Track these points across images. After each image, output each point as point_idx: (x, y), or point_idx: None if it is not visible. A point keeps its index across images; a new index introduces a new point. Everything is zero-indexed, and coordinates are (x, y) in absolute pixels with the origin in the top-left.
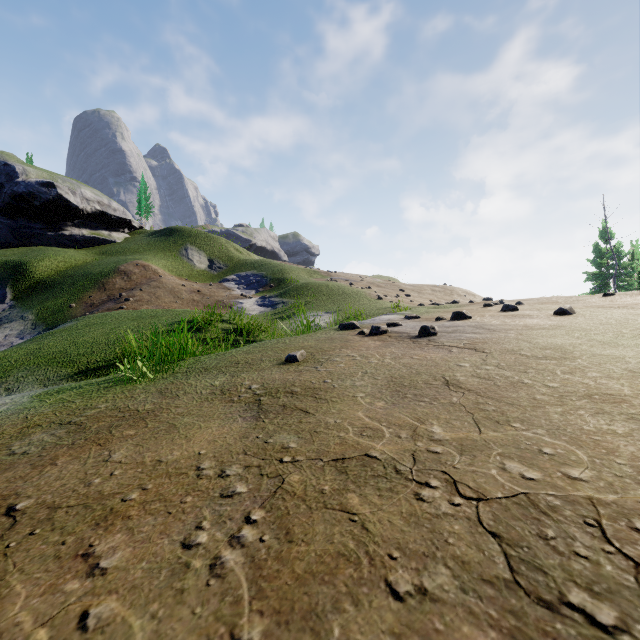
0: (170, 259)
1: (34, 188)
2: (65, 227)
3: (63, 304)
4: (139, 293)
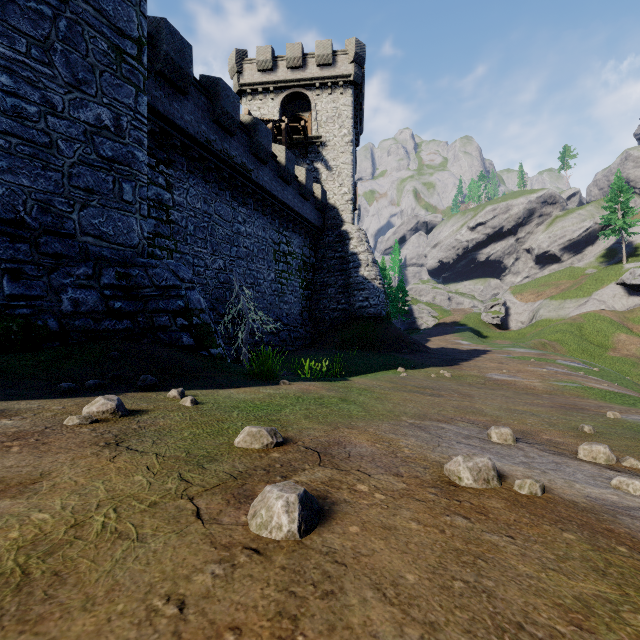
0: None
1: None
2: None
3: None
4: None
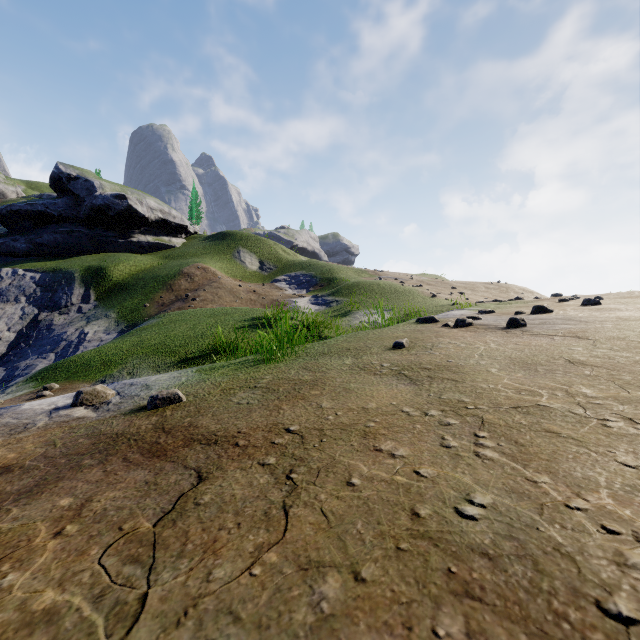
0: (225, 261)
1: (109, 200)
2: (133, 234)
3: (138, 304)
4: (203, 293)
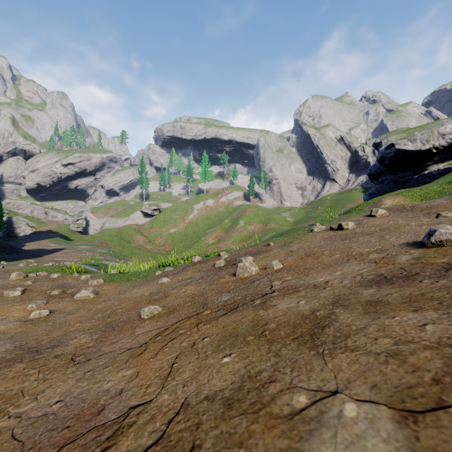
0: None
1: (383, 153)
2: (427, 167)
3: None
4: None
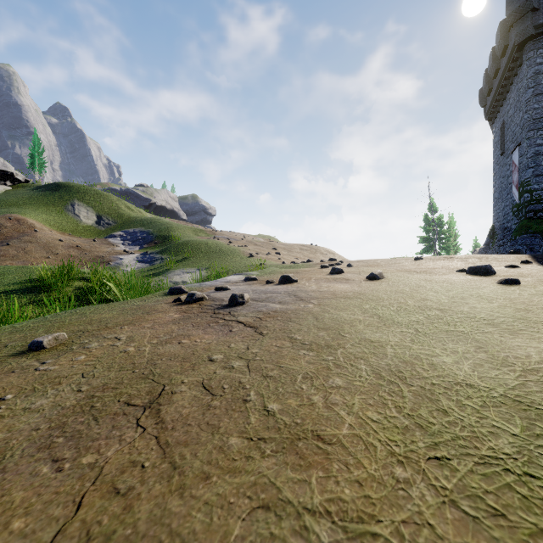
0: (53, 214)
1: None
2: None
3: None
4: (5, 248)
